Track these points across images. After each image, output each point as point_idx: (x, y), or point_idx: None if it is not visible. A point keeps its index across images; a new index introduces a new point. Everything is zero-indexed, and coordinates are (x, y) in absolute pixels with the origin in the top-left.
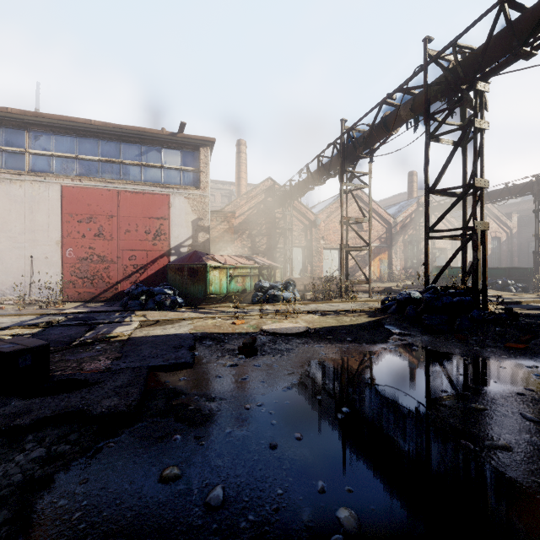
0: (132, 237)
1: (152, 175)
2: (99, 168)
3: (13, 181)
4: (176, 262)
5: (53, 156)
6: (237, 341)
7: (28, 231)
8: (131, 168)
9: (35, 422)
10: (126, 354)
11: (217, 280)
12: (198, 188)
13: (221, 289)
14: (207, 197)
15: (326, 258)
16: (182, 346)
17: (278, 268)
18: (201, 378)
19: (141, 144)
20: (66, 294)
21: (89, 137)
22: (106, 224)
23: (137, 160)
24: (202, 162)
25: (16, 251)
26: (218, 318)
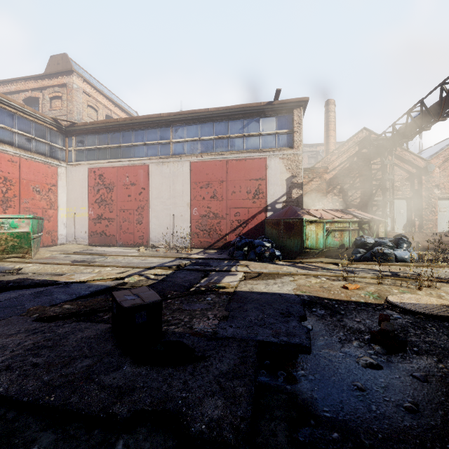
0: (237, 197)
1: (252, 143)
2: (213, 144)
3: (163, 163)
4: (273, 217)
5: (185, 141)
6: (358, 315)
7: (171, 197)
8: (236, 140)
9: (130, 415)
10: (233, 314)
11: (313, 234)
12: (292, 148)
13: (317, 244)
14: (300, 154)
15: (443, 210)
16: (291, 313)
17: (381, 222)
18: (328, 381)
19: (243, 119)
20: (193, 242)
21: (207, 122)
22: (218, 187)
23: (240, 133)
24: (295, 123)
25: (165, 211)
26: (322, 277)
